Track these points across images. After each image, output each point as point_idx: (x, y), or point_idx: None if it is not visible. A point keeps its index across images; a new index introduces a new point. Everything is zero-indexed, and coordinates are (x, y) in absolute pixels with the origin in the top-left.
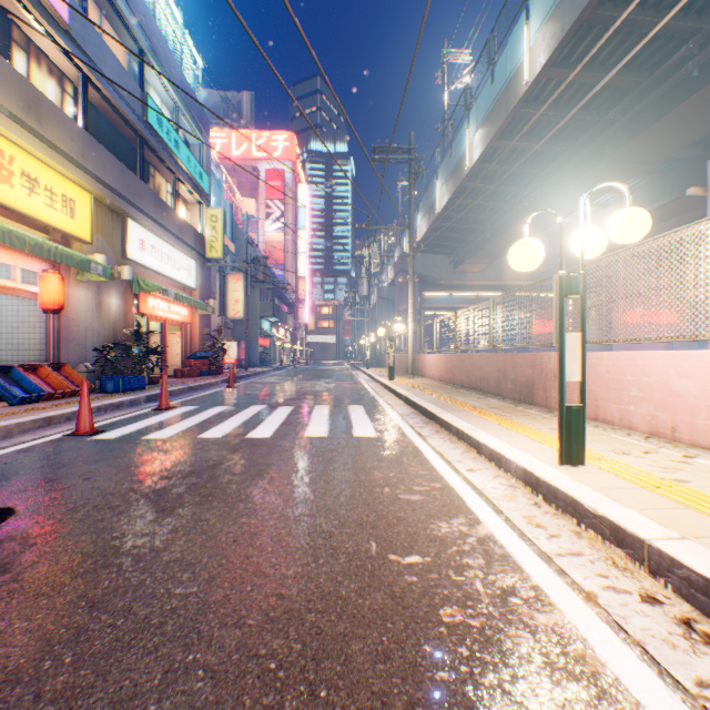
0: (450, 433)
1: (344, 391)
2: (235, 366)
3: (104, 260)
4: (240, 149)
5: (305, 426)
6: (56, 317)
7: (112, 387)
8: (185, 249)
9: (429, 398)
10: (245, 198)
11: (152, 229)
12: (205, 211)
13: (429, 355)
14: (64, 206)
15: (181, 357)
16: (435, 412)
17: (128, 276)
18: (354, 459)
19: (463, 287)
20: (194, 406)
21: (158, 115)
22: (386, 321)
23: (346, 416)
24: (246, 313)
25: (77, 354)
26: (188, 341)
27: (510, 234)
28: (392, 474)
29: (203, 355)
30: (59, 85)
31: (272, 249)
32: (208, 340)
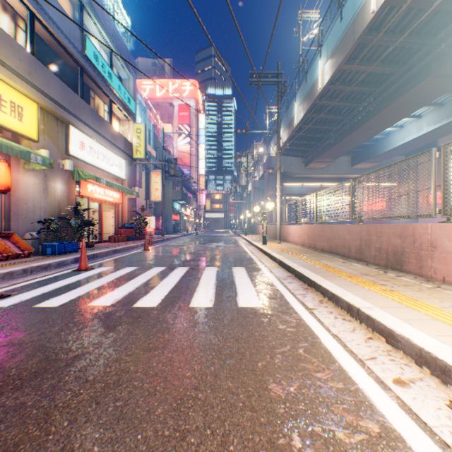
0: (338, 306)
1: (229, 253)
2: (154, 234)
3: (48, 154)
4: (161, 91)
5: (193, 292)
6: (6, 197)
7: (50, 251)
8: (117, 150)
9: (301, 263)
10: (165, 123)
11: (90, 134)
12: (132, 125)
13: (293, 226)
14: (13, 111)
15: (115, 227)
16: (314, 279)
17: (69, 167)
18: (240, 350)
19: (311, 179)
20: (108, 267)
21: (94, 52)
22: (257, 203)
23: (231, 279)
24: (162, 197)
25: (25, 225)
26: (119, 216)
27: (348, 139)
28: (293, 388)
29: (130, 226)
30: (11, 20)
31: (182, 156)
32: (134, 215)
